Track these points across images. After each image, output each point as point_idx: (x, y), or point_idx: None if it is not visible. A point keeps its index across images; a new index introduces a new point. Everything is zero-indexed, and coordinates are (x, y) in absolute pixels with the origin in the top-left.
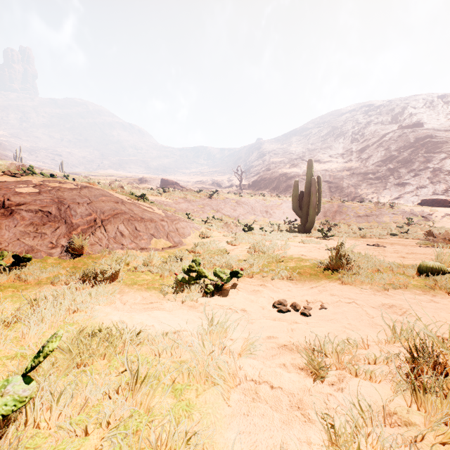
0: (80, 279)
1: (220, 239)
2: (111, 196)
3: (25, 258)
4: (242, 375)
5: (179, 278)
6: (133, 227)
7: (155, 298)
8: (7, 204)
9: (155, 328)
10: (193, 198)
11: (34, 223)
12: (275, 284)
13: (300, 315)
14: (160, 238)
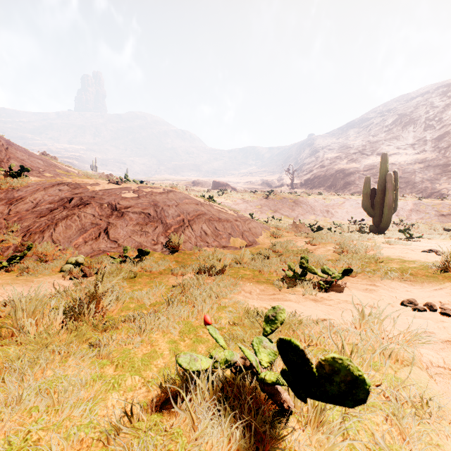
0: (192, 271)
1: (294, 239)
2: (191, 199)
3: (145, 252)
4: (427, 361)
5: (288, 274)
6: (213, 227)
7: (272, 290)
8: (118, 207)
9: (298, 315)
10: (250, 199)
11: (139, 223)
12: (387, 284)
13: (440, 315)
14: (237, 237)
